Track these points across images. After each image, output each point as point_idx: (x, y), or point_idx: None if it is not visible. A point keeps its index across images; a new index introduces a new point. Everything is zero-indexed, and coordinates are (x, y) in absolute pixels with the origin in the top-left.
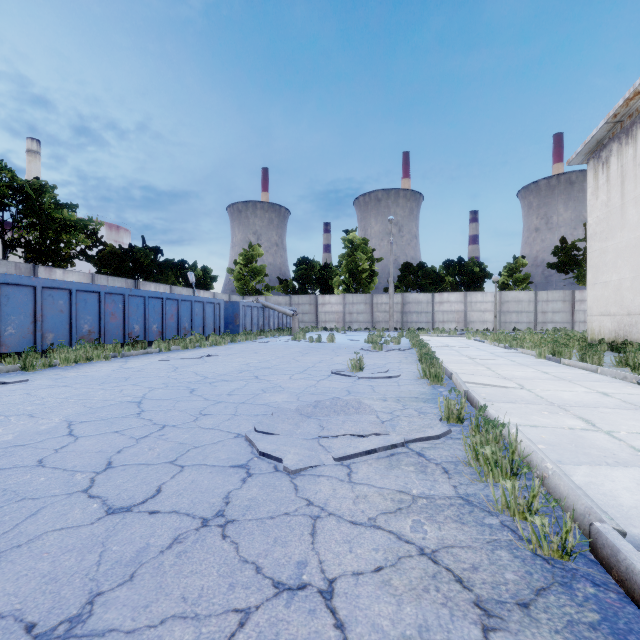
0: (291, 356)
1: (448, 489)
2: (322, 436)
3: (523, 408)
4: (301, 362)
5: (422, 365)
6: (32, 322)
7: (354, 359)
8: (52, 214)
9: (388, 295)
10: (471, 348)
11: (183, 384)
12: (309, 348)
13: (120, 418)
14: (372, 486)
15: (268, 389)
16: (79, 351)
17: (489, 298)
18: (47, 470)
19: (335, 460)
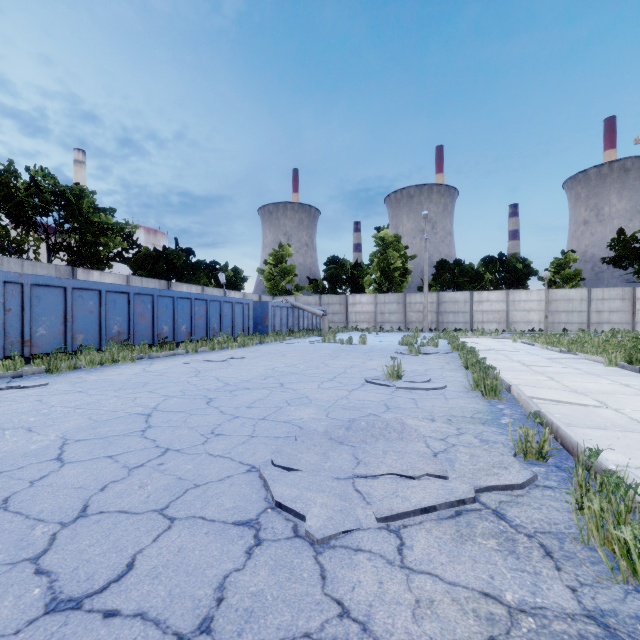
0: (320, 360)
1: (564, 595)
2: (358, 475)
3: (621, 438)
4: (331, 367)
5: (473, 375)
6: (63, 323)
7: (391, 366)
8: (91, 218)
9: (422, 294)
10: (520, 352)
11: (201, 392)
12: (339, 350)
13: (121, 436)
14: (438, 579)
15: (293, 401)
16: (105, 353)
17: (534, 296)
18: (6, 516)
19: (378, 521)
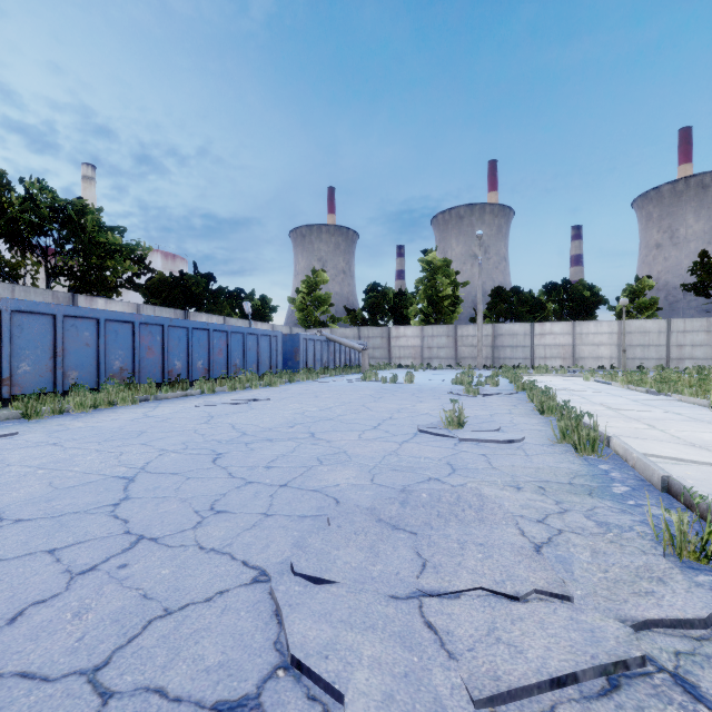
0: (360, 402)
1: None
2: (426, 591)
3: None
4: (374, 411)
5: (559, 423)
6: (51, 357)
7: (450, 410)
8: (96, 238)
9: (475, 326)
10: (598, 393)
11: (209, 445)
12: (383, 390)
13: (80, 515)
14: None
15: (326, 458)
16: (100, 393)
17: (605, 328)
18: None
19: (475, 705)
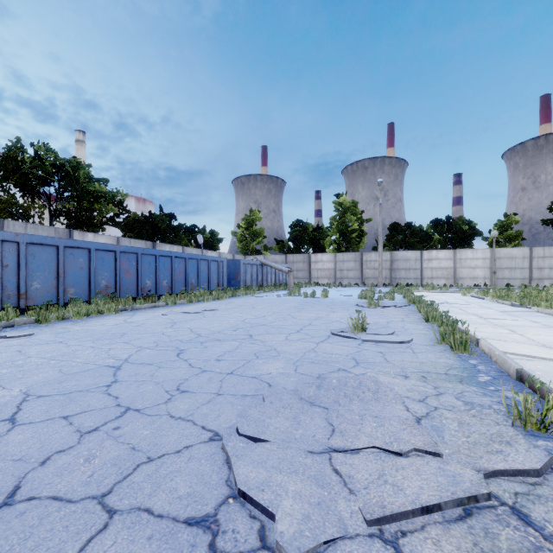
0: (287, 312)
1: None
2: (335, 448)
3: None
4: (297, 319)
5: (439, 328)
6: (55, 278)
7: (355, 318)
8: (87, 187)
9: (377, 253)
10: (473, 305)
11: (173, 343)
12: (304, 303)
13: (84, 392)
14: None
15: (261, 353)
16: (91, 305)
17: (480, 255)
18: None
19: (367, 524)
